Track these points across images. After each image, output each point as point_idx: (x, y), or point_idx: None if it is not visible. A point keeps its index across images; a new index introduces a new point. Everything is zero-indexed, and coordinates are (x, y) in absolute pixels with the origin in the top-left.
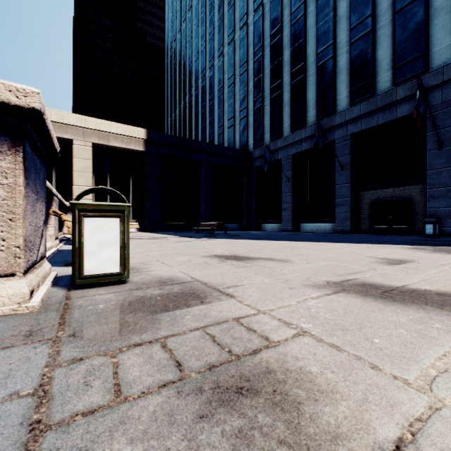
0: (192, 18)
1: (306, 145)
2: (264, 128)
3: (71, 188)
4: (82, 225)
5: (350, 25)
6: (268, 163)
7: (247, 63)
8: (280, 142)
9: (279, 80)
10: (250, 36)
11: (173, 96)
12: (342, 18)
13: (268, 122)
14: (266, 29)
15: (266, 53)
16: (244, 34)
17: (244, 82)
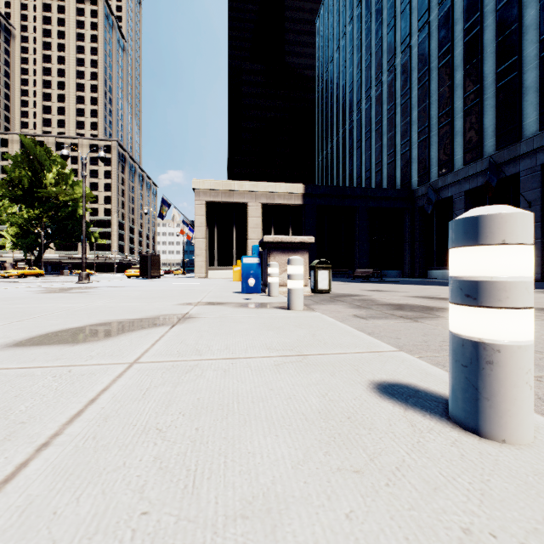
0: (346, 46)
1: (483, 179)
2: (430, 162)
3: (246, 242)
4: (317, 273)
5: (540, 35)
6: (436, 202)
7: (410, 90)
8: (449, 178)
9: (448, 107)
10: (413, 60)
11: (325, 133)
12: (530, 28)
13: (436, 155)
14: (433, 49)
15: (433, 77)
16: (407, 58)
17: (407, 111)
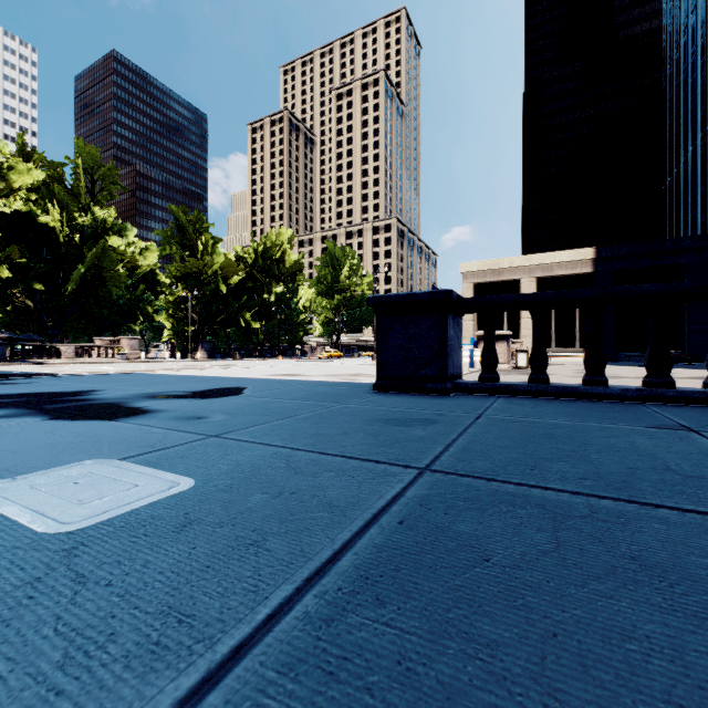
0: (706, 3)
1: None
2: None
3: (518, 321)
4: (517, 355)
5: None
6: None
7: None
8: None
9: None
10: None
11: (674, 141)
12: None
13: None
14: None
15: None
16: None
17: None
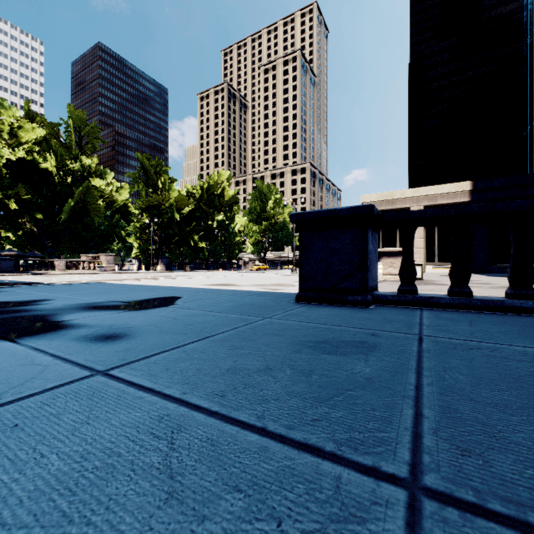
0: None
1: None
2: None
3: None
4: None
5: None
6: None
7: None
8: None
9: None
10: None
11: (533, 96)
12: None
13: None
14: None
15: None
16: None
17: None
